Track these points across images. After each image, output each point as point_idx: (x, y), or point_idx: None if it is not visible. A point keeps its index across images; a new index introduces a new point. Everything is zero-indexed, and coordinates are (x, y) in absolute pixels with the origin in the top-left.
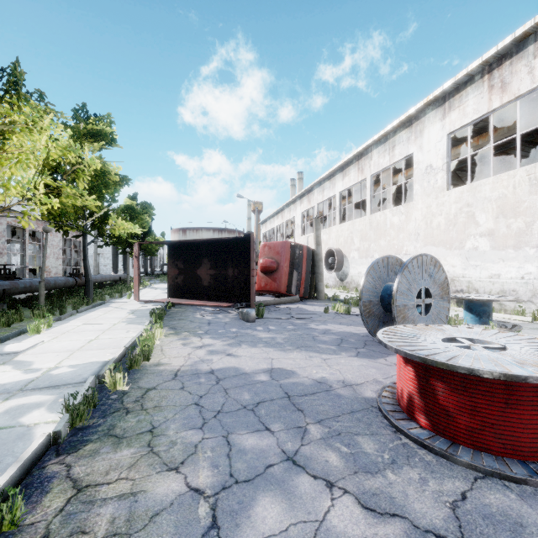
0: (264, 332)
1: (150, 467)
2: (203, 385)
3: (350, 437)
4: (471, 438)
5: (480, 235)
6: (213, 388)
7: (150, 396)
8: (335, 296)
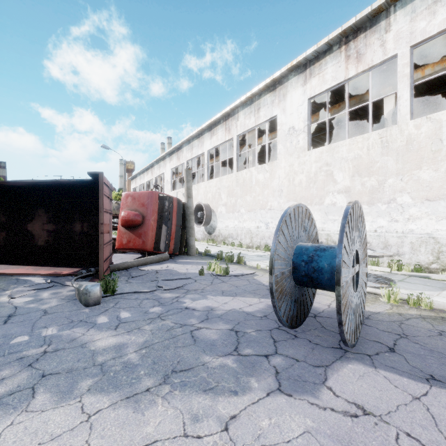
0: (107, 331)
1: None
2: None
3: None
4: None
5: (338, 192)
6: None
7: None
8: (207, 251)
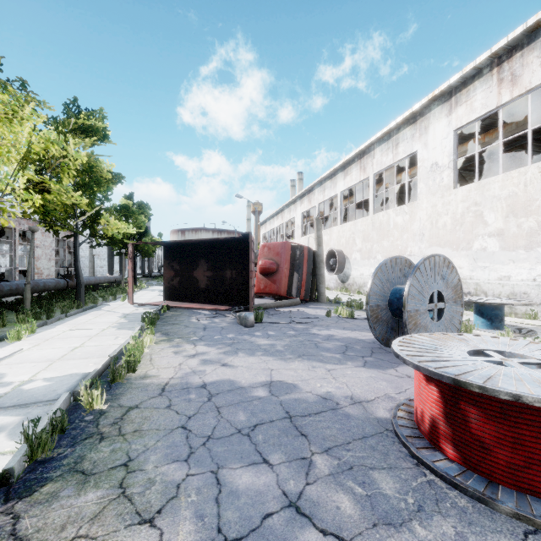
0: (263, 338)
1: (118, 519)
2: (192, 402)
3: (364, 472)
4: (513, 477)
5: (489, 235)
6: (204, 407)
7: (130, 417)
8: (337, 298)
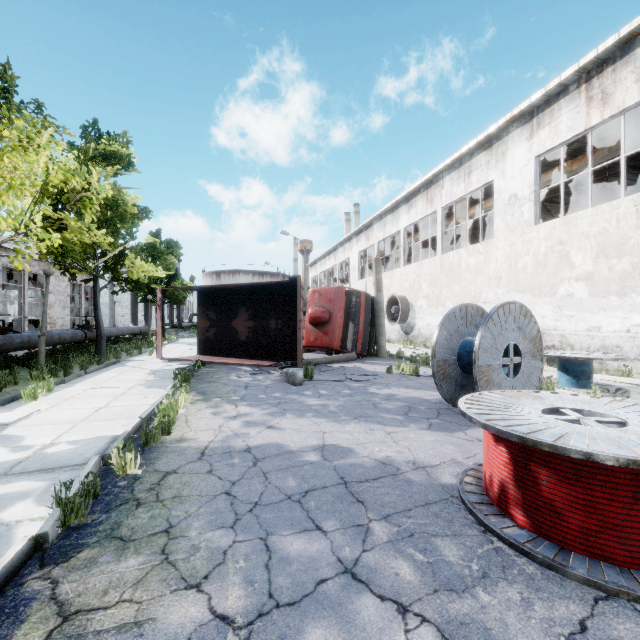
0: (313, 398)
1: (162, 584)
2: (236, 467)
3: (426, 539)
4: (586, 543)
5: (576, 279)
6: (250, 472)
7: (168, 482)
8: (400, 353)
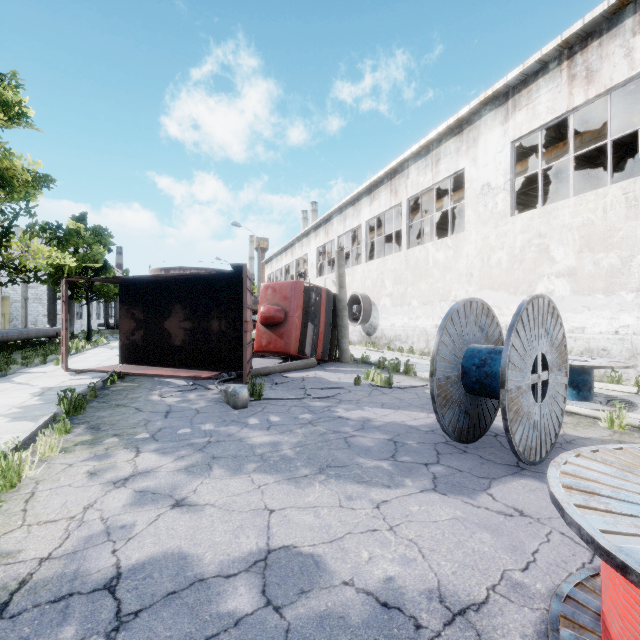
0: (260, 430)
1: None
2: None
3: None
4: None
5: (556, 276)
6: None
7: None
8: (365, 357)
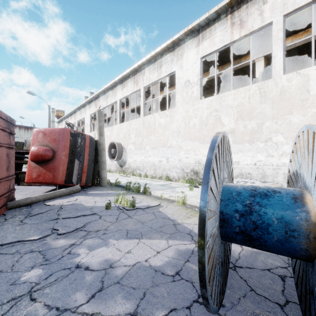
0: None
1: None
2: None
3: None
4: None
5: None
6: None
7: None
8: (117, 181)
